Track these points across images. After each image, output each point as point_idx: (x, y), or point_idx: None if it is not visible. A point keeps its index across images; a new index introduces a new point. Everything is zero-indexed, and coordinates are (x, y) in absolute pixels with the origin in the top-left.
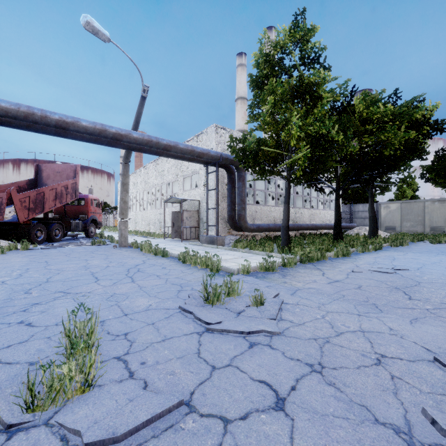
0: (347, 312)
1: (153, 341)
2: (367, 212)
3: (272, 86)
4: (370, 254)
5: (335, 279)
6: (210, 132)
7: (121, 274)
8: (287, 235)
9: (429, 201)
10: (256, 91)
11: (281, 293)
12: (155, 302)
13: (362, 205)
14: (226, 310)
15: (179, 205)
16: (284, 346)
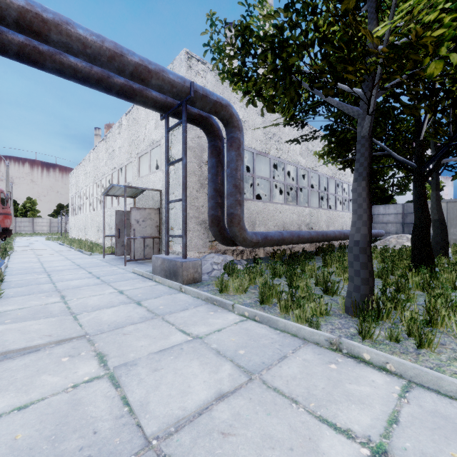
0: None
1: None
2: (390, 215)
3: None
4: None
5: None
6: (177, 65)
7: None
8: (370, 266)
9: None
10: None
11: None
12: None
13: (384, 206)
14: None
15: (133, 201)
16: None
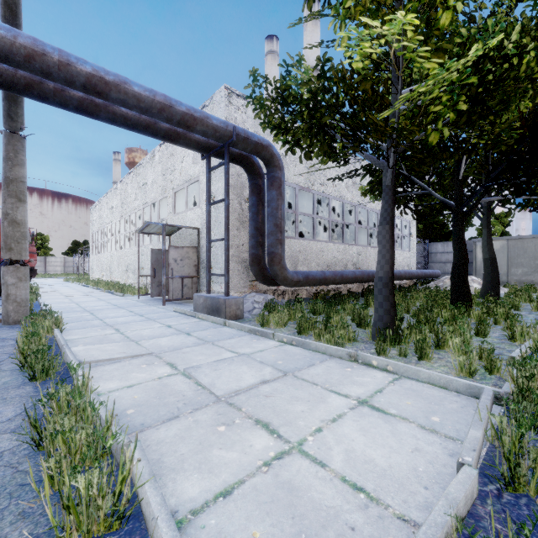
0: None
1: None
2: (449, 253)
3: None
4: None
5: None
6: (217, 101)
7: None
8: (391, 299)
9: None
10: None
11: None
12: None
13: (442, 244)
14: None
15: (168, 238)
16: None
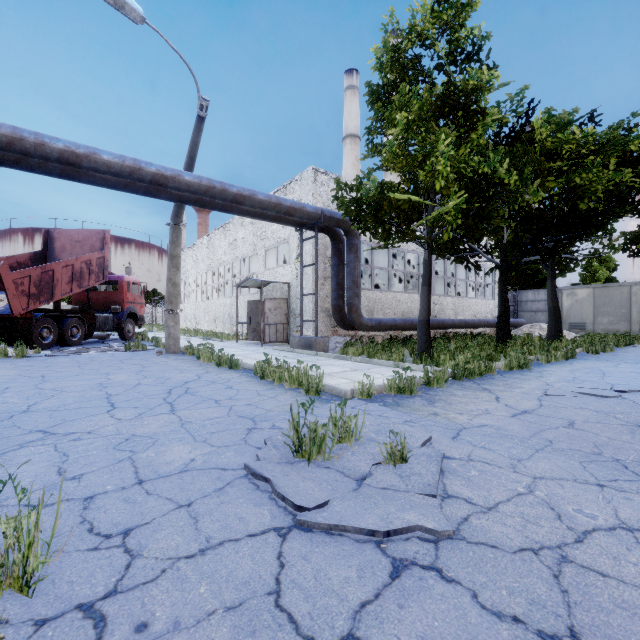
0: (573, 479)
1: (180, 555)
2: (540, 302)
3: (405, 97)
4: (560, 364)
5: (521, 407)
6: (305, 178)
7: (156, 399)
8: (427, 334)
9: (638, 285)
10: (379, 105)
11: (433, 436)
12: (203, 454)
13: (533, 291)
14: (336, 472)
15: (259, 291)
16: (472, 573)
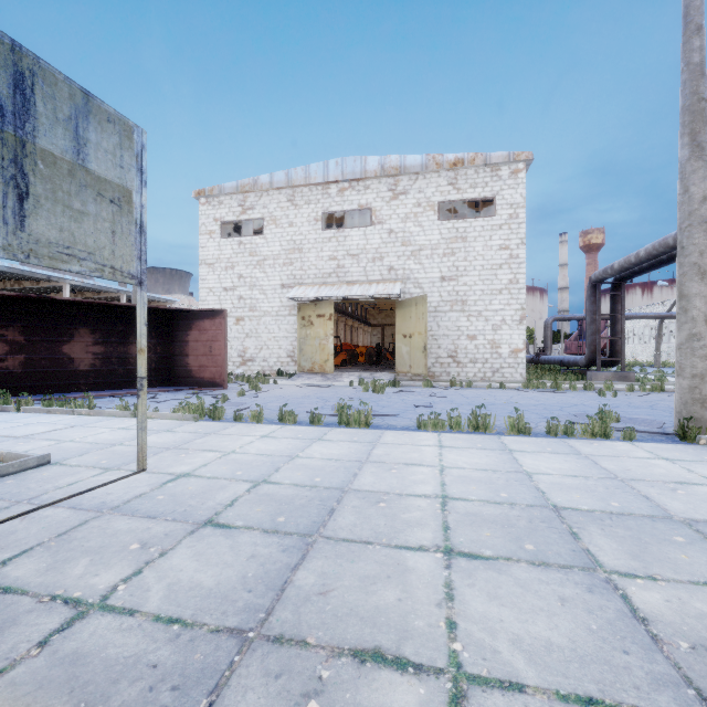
0: None
1: None
2: None
3: None
4: None
5: None
6: None
7: None
8: None
9: None
10: None
11: None
12: None
13: None
14: None
15: None
16: None
